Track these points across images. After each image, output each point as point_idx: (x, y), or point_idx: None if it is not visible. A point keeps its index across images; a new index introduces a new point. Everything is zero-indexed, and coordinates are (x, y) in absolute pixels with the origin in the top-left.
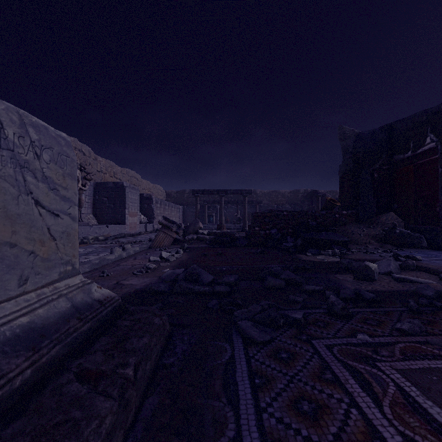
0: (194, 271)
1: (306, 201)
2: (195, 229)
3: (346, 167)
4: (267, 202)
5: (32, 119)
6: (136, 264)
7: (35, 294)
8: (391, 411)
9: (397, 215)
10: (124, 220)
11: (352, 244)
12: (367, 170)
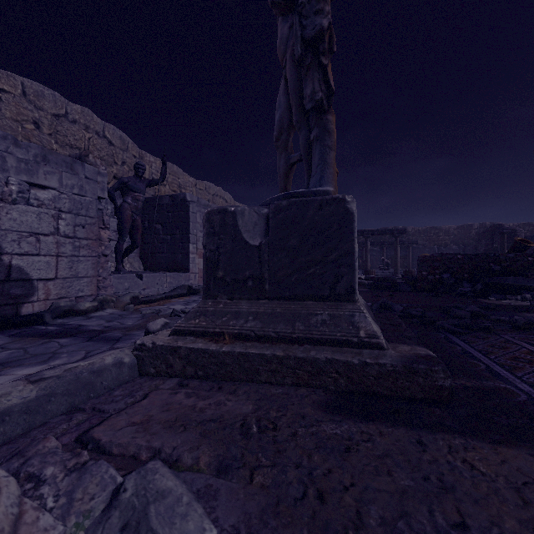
0: (387, 302)
1: (484, 239)
2: None
3: None
4: (422, 241)
5: None
6: None
7: None
8: None
9: None
10: None
11: None
12: None
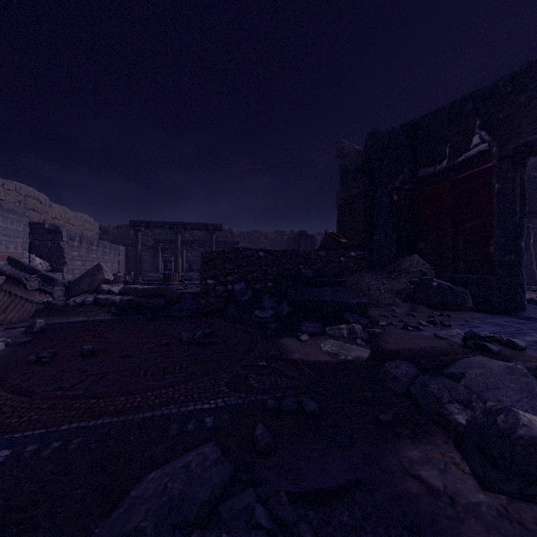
0: None
1: (293, 244)
2: (93, 284)
3: (346, 192)
4: (246, 244)
5: None
6: None
7: None
8: None
9: (424, 259)
10: None
11: (370, 306)
12: (384, 188)
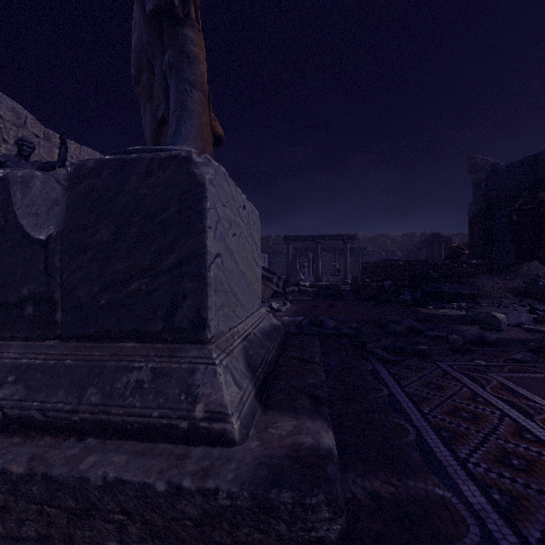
0: (318, 317)
1: (425, 247)
2: (295, 281)
3: (477, 206)
4: (372, 248)
5: (253, 207)
6: None
7: (257, 314)
8: (490, 389)
9: (543, 265)
10: None
11: (483, 298)
12: (502, 211)
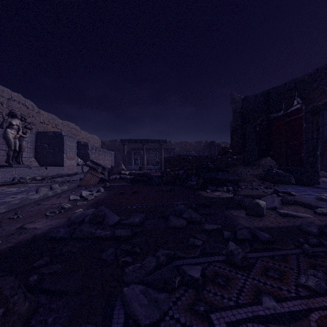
0: (99, 213)
1: (207, 149)
2: (118, 170)
3: (235, 123)
4: (179, 149)
5: None
6: (56, 203)
7: None
8: None
9: (272, 159)
10: (62, 163)
11: (241, 181)
12: (251, 124)
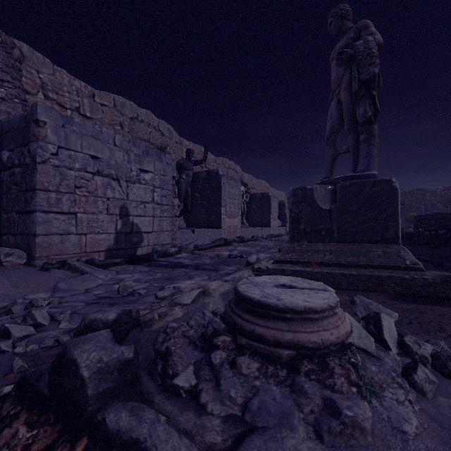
0: None
1: None
2: None
3: None
4: (408, 202)
5: None
6: None
7: None
8: None
9: None
10: (269, 224)
11: None
12: None
